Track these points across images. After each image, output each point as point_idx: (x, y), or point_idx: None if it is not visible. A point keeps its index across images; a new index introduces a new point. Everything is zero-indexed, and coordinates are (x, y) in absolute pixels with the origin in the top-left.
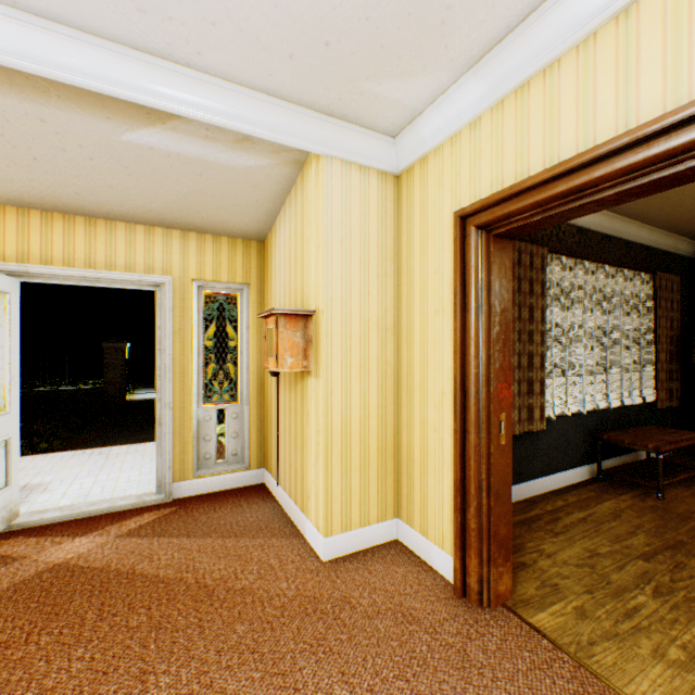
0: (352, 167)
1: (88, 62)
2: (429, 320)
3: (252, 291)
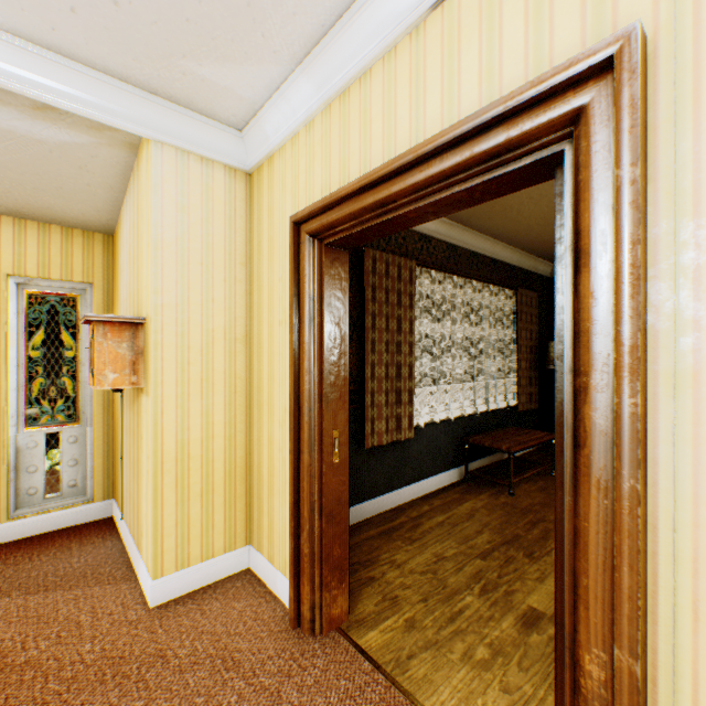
0: (191, 158)
1: None
2: (275, 332)
3: (97, 292)
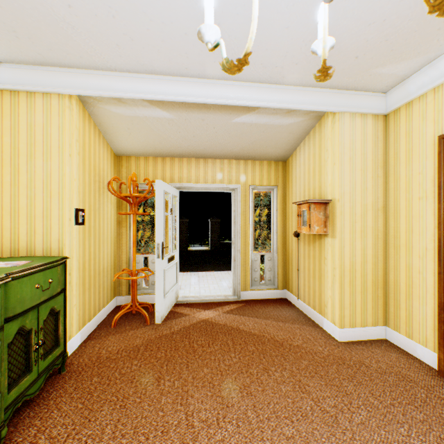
0: (355, 115)
1: (234, 93)
2: (413, 204)
3: (279, 189)
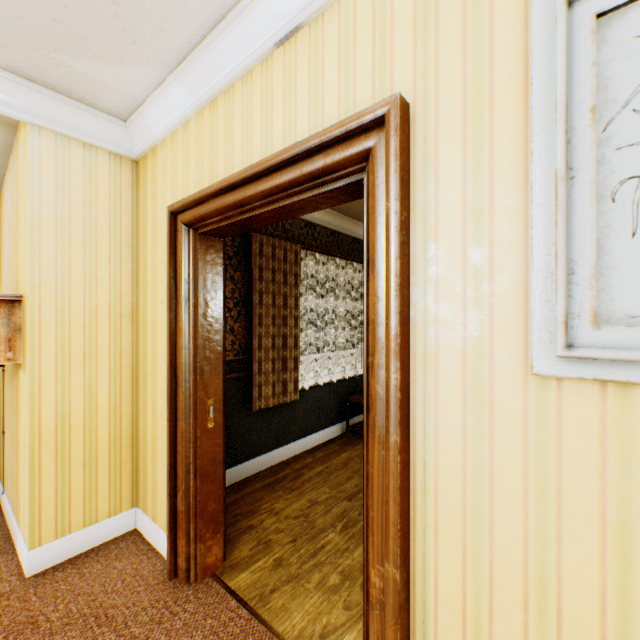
0: (73, 143)
1: None
2: (158, 309)
3: None
